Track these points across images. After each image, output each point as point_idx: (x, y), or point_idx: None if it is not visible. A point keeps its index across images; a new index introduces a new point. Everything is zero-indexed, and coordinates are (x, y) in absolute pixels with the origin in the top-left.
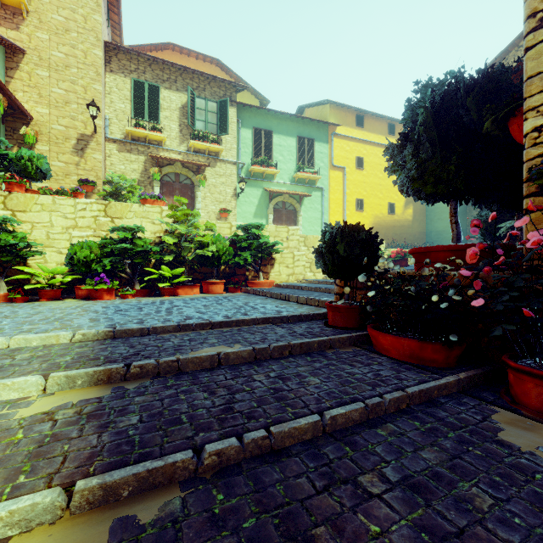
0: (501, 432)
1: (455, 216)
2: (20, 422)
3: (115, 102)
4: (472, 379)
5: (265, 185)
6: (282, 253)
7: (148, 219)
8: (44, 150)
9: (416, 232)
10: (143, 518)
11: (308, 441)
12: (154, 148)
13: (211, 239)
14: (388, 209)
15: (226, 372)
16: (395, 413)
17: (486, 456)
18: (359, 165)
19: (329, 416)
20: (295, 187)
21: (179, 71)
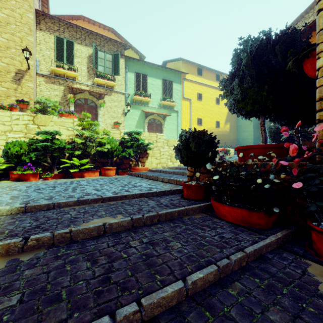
0: (320, 285)
1: (264, 126)
2: None
3: (43, 50)
4: (285, 237)
5: (143, 108)
6: (153, 150)
7: (64, 127)
8: None
9: (231, 139)
10: None
11: (174, 307)
12: (70, 82)
13: (107, 140)
14: (215, 125)
15: (109, 240)
16: (239, 271)
17: (319, 313)
18: (199, 98)
19: (191, 281)
20: (161, 110)
21: (87, 33)
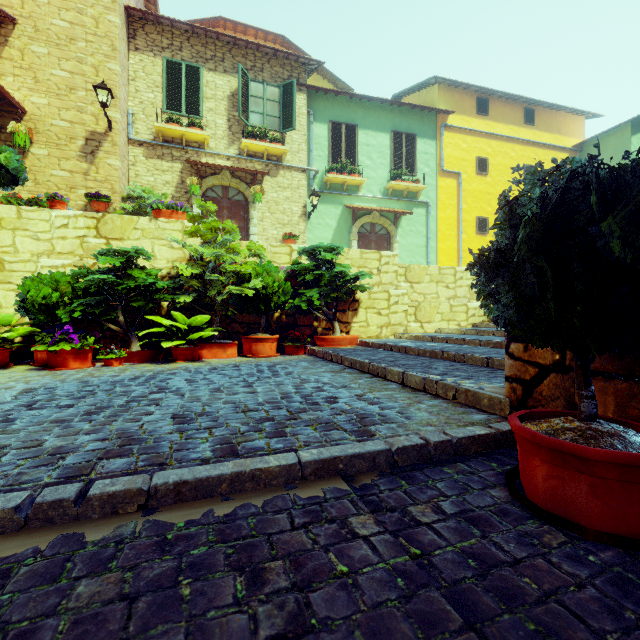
0: None
1: None
2: None
3: (142, 91)
4: None
5: (347, 200)
6: (371, 291)
7: (163, 240)
8: (41, 155)
9: None
10: None
11: None
12: (194, 153)
13: (255, 269)
14: None
15: None
16: None
17: None
18: (481, 168)
19: None
20: (389, 202)
21: (227, 46)
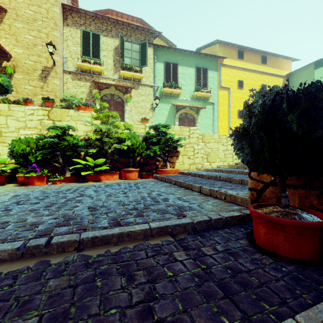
0: None
1: None
2: None
3: (70, 46)
4: None
5: (173, 101)
6: (185, 147)
7: (81, 121)
8: (19, 78)
9: None
10: None
11: None
12: (96, 77)
13: (127, 136)
14: None
15: None
16: None
17: None
18: (240, 86)
19: None
20: (194, 102)
21: (113, 24)
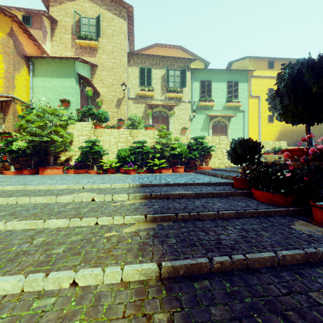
0: (293, 225)
1: (308, 132)
2: (127, 204)
3: (132, 80)
4: (296, 211)
5: (207, 112)
6: (216, 151)
7: (148, 136)
8: (104, 107)
9: (316, 134)
10: (164, 224)
11: (212, 219)
12: (149, 100)
13: (177, 145)
14: None
15: (185, 200)
16: (250, 217)
17: (278, 229)
18: (270, 93)
19: (221, 212)
20: (226, 111)
21: (161, 58)
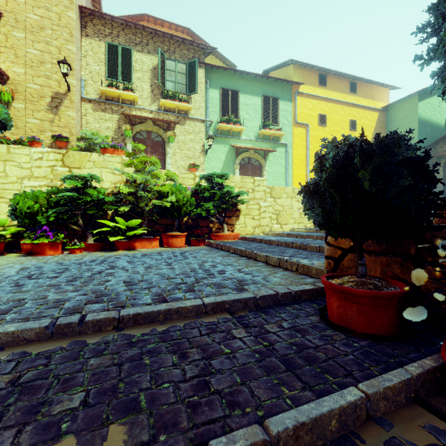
0: None
1: None
2: None
3: (91, 64)
4: None
5: (232, 142)
6: (248, 204)
7: (108, 169)
8: (20, 108)
9: None
10: None
11: None
12: (127, 108)
13: (171, 189)
14: None
15: None
16: None
17: None
18: (321, 121)
19: None
20: (260, 143)
21: (150, 35)
